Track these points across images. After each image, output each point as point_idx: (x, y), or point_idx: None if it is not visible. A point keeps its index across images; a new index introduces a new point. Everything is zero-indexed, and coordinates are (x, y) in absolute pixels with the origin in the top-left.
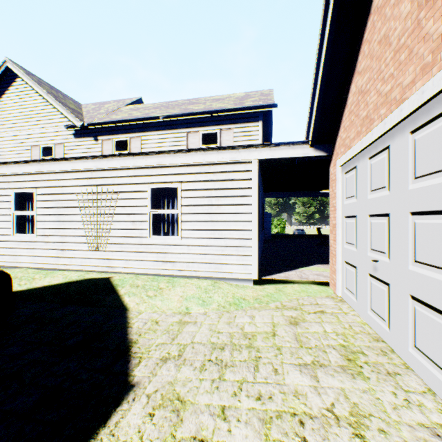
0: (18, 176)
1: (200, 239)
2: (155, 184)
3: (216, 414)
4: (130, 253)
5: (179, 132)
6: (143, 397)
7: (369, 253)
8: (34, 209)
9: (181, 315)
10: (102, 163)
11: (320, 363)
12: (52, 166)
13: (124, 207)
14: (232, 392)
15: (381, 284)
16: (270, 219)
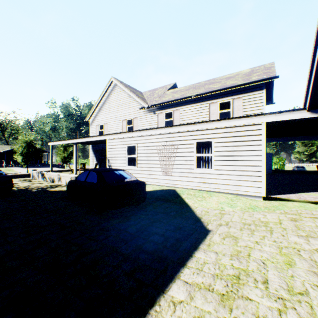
0: (128, 138)
1: (226, 170)
2: (198, 140)
3: (253, 242)
4: (184, 177)
5: (204, 103)
6: (217, 234)
7: None
8: (134, 154)
9: (219, 210)
10: (169, 130)
11: (311, 236)
12: (144, 133)
13: (181, 152)
14: (259, 238)
15: None
16: (270, 158)
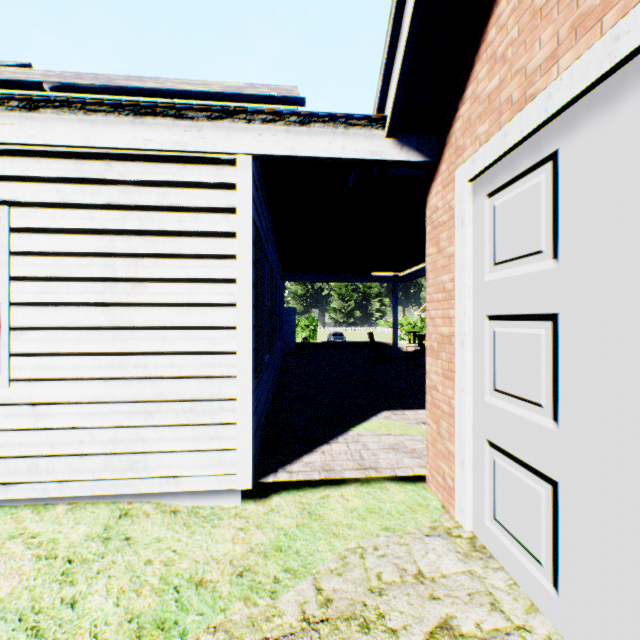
0: None
1: (77, 382)
2: None
3: None
4: None
5: None
6: None
7: None
8: None
9: None
10: None
11: None
12: None
13: None
14: None
15: None
16: (294, 319)
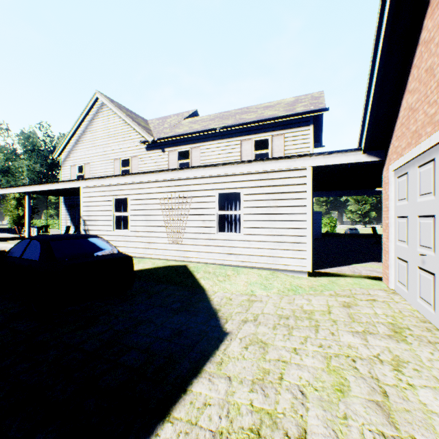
0: (117, 186)
1: (259, 235)
2: (221, 190)
3: (290, 351)
4: (201, 246)
5: (234, 140)
6: (237, 339)
7: (418, 248)
8: (126, 211)
9: (248, 296)
10: (179, 174)
11: (370, 332)
12: (141, 178)
13: (196, 209)
14: (299, 342)
15: (428, 274)
16: (319, 218)
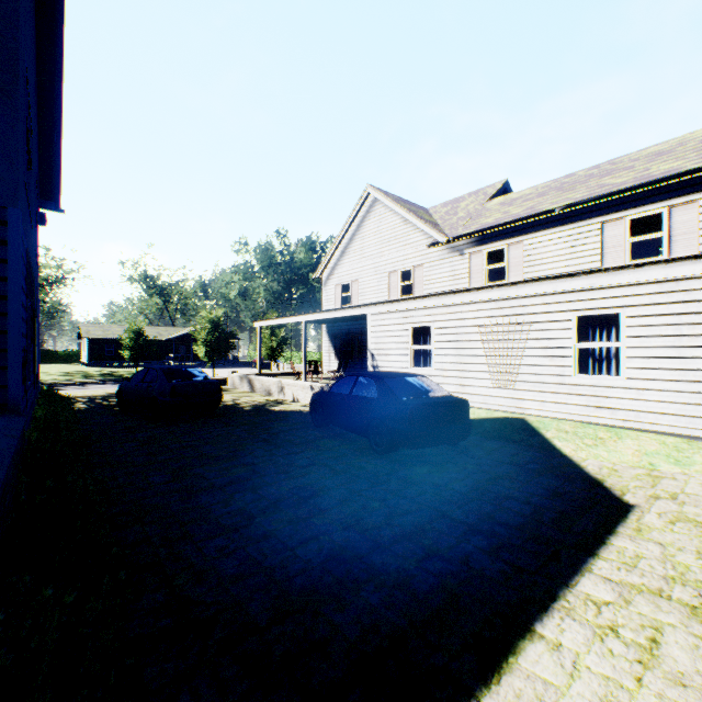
0: (415, 311)
1: (658, 381)
2: (582, 312)
3: None
4: (545, 394)
5: (587, 224)
6: (651, 513)
7: None
8: (426, 343)
9: (645, 470)
10: (509, 291)
11: None
12: (450, 299)
13: (538, 340)
14: None
15: None
16: None
